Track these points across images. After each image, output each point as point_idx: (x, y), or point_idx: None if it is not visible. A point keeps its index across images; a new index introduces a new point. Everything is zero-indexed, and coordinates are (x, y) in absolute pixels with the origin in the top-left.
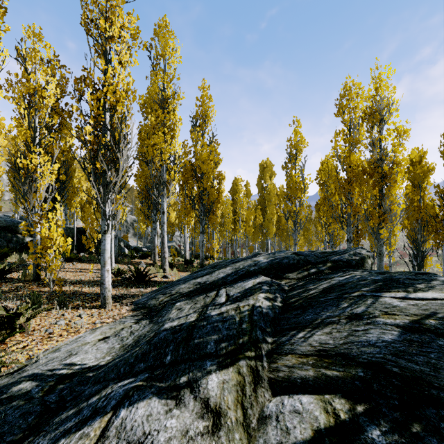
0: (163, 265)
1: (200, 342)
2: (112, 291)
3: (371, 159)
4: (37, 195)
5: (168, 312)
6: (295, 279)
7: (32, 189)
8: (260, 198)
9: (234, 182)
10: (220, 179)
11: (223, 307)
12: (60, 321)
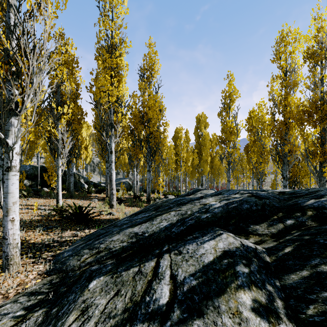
0: (111, 201)
1: None
2: (40, 237)
3: (315, 97)
4: None
5: (67, 312)
6: (269, 235)
7: None
8: (196, 143)
9: (176, 131)
10: (164, 126)
11: None
12: None
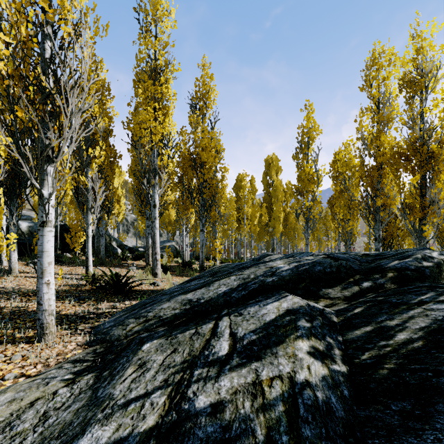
0: (154, 268)
1: None
2: (72, 308)
3: (413, 136)
4: None
5: (123, 368)
6: (341, 299)
7: None
8: (265, 195)
9: (238, 178)
10: (223, 172)
11: (223, 377)
12: None
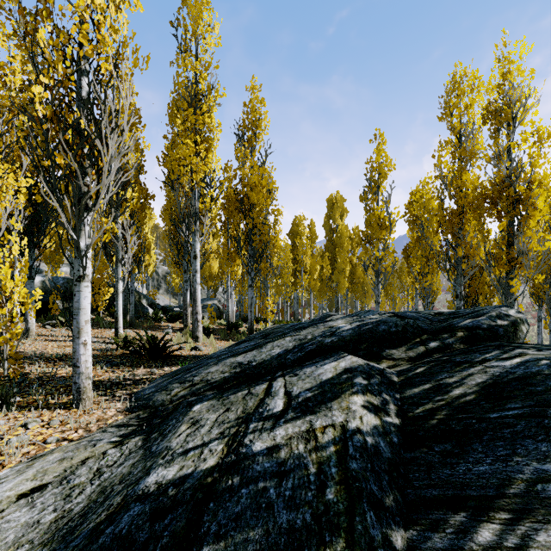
0: (195, 331)
1: None
2: (105, 374)
3: (498, 176)
4: None
5: (175, 427)
6: (405, 359)
7: None
8: (328, 242)
9: (295, 222)
10: (276, 215)
11: (278, 428)
12: None
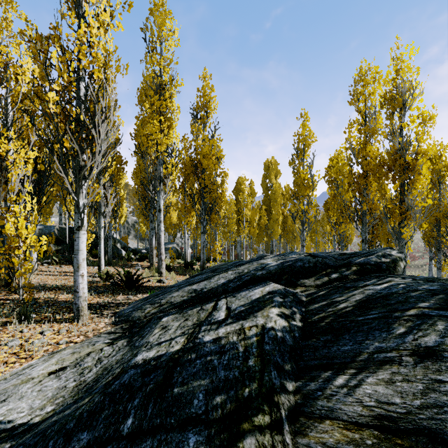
0: (159, 268)
1: (183, 392)
2: (94, 299)
3: (392, 149)
4: (9, 187)
5: (150, 331)
6: (313, 286)
7: (2, 180)
8: (265, 198)
9: (238, 181)
10: (223, 176)
11: (221, 328)
12: (11, 341)
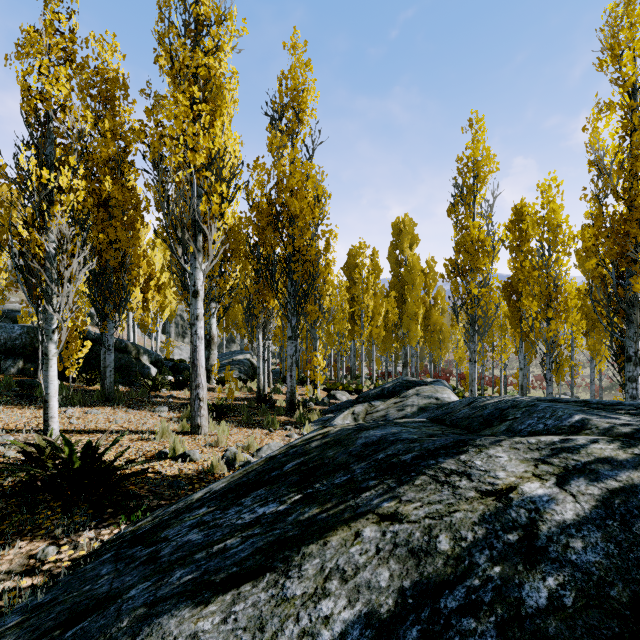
0: (194, 416)
1: None
2: None
3: None
4: None
5: None
6: None
7: None
8: (394, 279)
9: (351, 252)
10: (327, 238)
11: None
12: None
